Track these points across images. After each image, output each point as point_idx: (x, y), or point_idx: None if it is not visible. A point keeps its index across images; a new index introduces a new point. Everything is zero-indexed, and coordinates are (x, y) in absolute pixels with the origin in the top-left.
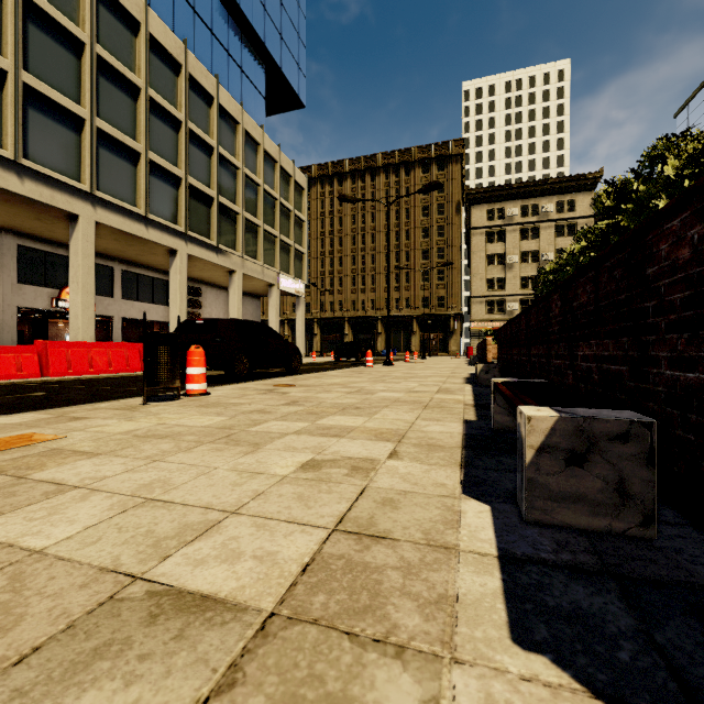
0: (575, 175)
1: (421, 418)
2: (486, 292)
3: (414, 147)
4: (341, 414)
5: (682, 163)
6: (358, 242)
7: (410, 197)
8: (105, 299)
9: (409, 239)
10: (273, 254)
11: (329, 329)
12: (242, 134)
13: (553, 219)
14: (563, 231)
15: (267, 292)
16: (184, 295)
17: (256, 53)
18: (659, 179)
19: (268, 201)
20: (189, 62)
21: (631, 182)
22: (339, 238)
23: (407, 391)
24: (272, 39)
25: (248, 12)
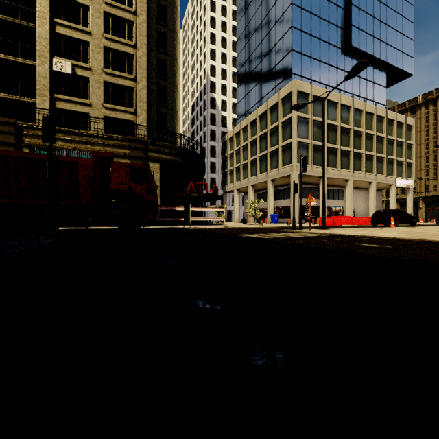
0: None
1: None
2: None
3: None
4: (431, 229)
5: None
6: None
7: None
8: (319, 200)
9: None
10: (391, 169)
11: (433, 203)
12: (375, 118)
13: None
14: None
15: (387, 187)
16: (351, 196)
17: (381, 67)
18: None
19: (389, 143)
20: (354, 103)
21: None
22: None
23: None
24: (390, 55)
25: (377, 54)
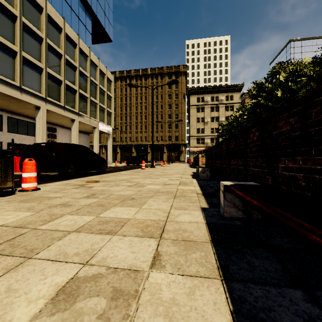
0: (233, 84)
1: (174, 207)
2: (196, 134)
3: (164, 67)
4: (121, 205)
5: (287, 75)
6: (138, 109)
7: (163, 89)
8: None
9: (162, 109)
10: (95, 112)
11: (124, 150)
12: (78, 50)
13: (224, 103)
14: (228, 108)
15: (93, 131)
16: (44, 131)
17: (87, 11)
18: (276, 82)
19: (93, 86)
20: (47, 7)
21: (264, 83)
22: (129, 107)
23: (163, 184)
24: (95, 5)
25: None
